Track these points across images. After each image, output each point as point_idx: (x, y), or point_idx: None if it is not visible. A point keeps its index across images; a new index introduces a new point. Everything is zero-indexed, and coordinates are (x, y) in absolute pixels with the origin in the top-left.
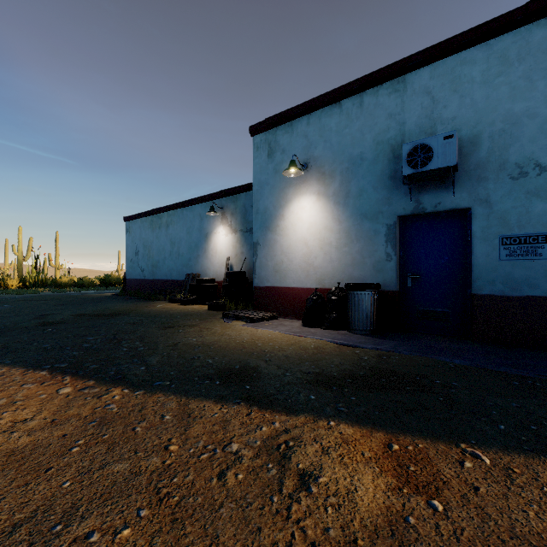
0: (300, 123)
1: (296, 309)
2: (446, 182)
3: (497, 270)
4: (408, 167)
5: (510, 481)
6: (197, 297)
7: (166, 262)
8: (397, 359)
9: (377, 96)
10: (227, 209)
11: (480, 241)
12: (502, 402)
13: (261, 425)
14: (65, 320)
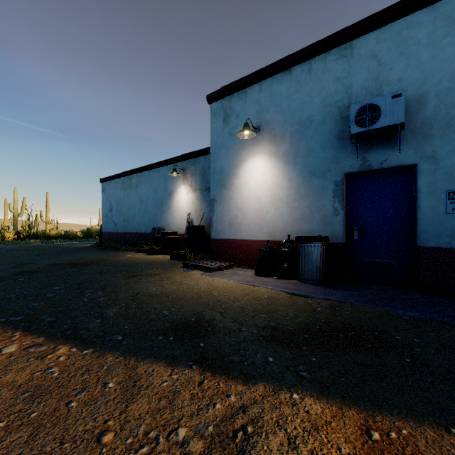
0: (253, 90)
1: (249, 260)
2: (392, 140)
3: (444, 223)
4: (356, 126)
5: None
6: (161, 247)
7: (135, 218)
8: (350, 310)
9: (325, 62)
10: (188, 171)
11: (426, 196)
12: None
13: (215, 399)
14: (40, 269)
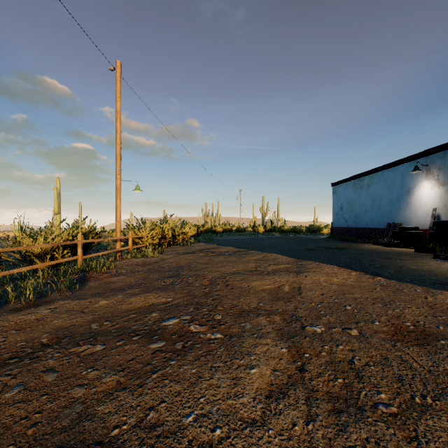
0: None
1: None
2: None
3: None
4: None
5: None
6: (400, 241)
7: (367, 214)
8: None
9: None
10: (433, 165)
11: None
12: None
13: None
14: (315, 249)
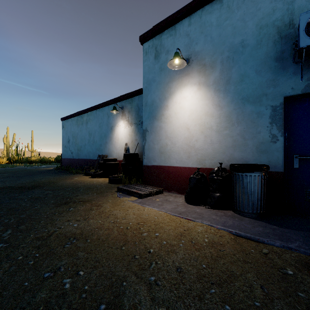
0: (182, 25)
1: (178, 185)
2: None
3: None
4: (308, 38)
5: None
6: (103, 171)
7: (86, 147)
8: None
9: None
10: (126, 109)
11: None
12: None
13: None
14: None
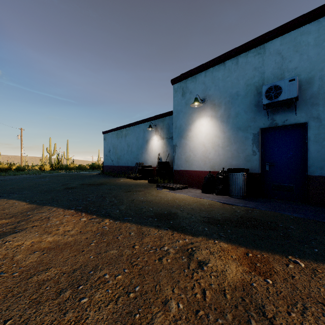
0: (200, 76)
1: (198, 183)
2: (291, 107)
3: None
4: (266, 99)
5: (314, 275)
6: (142, 175)
7: (125, 156)
8: (258, 212)
9: (247, 57)
10: (158, 126)
11: (313, 143)
12: (320, 237)
13: (179, 240)
14: (76, 187)
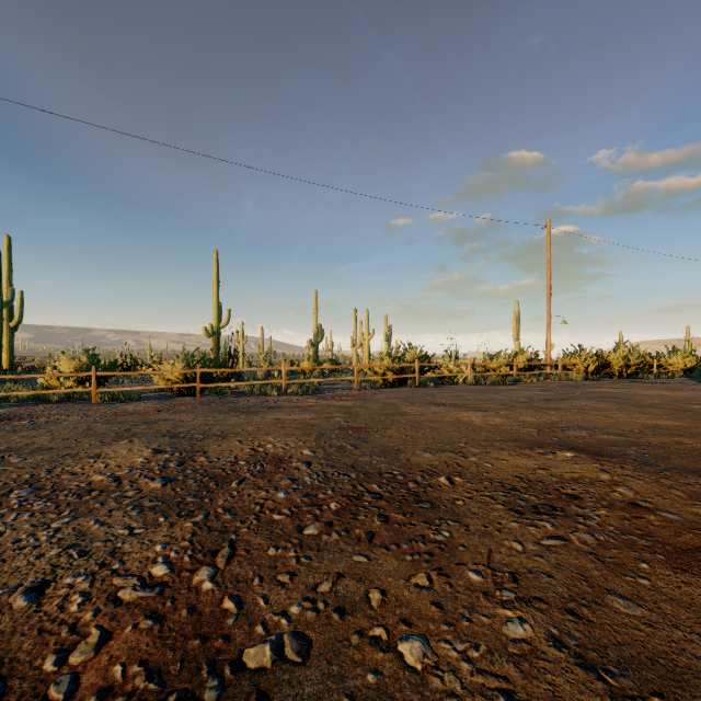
0: None
1: None
2: None
3: None
4: None
5: None
6: None
7: None
8: None
9: None
10: None
11: None
12: None
13: None
14: None
